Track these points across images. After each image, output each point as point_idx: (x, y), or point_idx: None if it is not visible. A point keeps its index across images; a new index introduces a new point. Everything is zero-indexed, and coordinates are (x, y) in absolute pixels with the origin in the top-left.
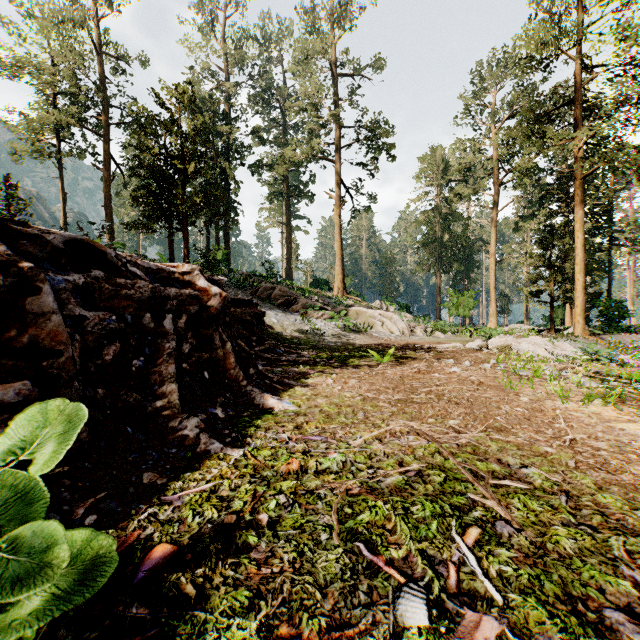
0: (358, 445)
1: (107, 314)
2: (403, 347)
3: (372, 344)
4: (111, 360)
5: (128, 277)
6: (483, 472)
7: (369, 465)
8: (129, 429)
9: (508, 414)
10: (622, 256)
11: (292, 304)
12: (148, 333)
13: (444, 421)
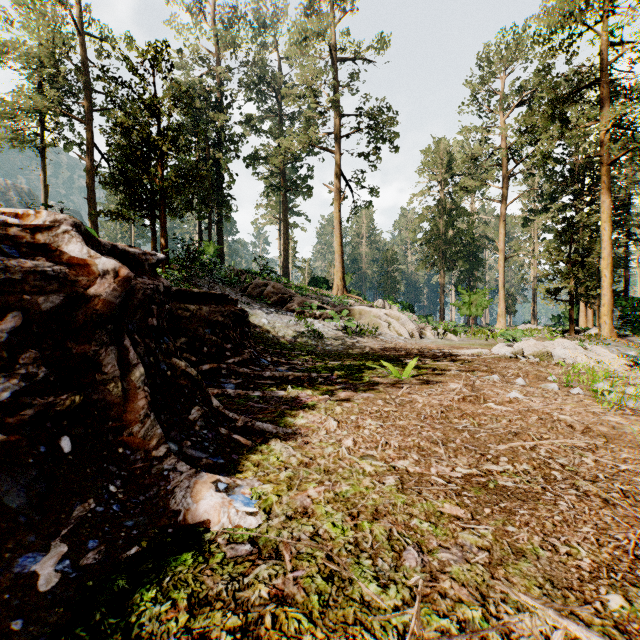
0: None
1: None
2: (418, 353)
3: (379, 349)
4: None
5: None
6: None
7: None
8: None
9: None
10: (632, 254)
11: (287, 302)
12: None
13: None
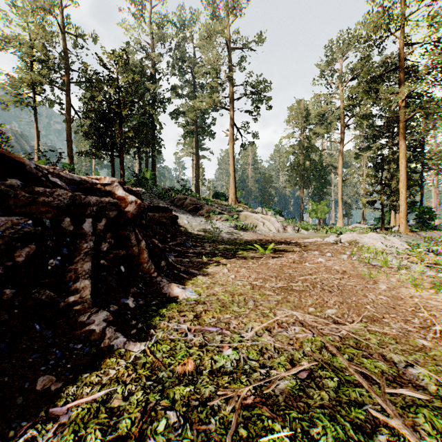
0: (250, 337)
1: (23, 219)
2: (279, 241)
3: (256, 239)
4: (25, 261)
5: (48, 186)
6: (376, 377)
7: (261, 363)
8: (37, 326)
9: (375, 303)
10: (429, 177)
11: (199, 210)
12: (67, 235)
13: (322, 310)
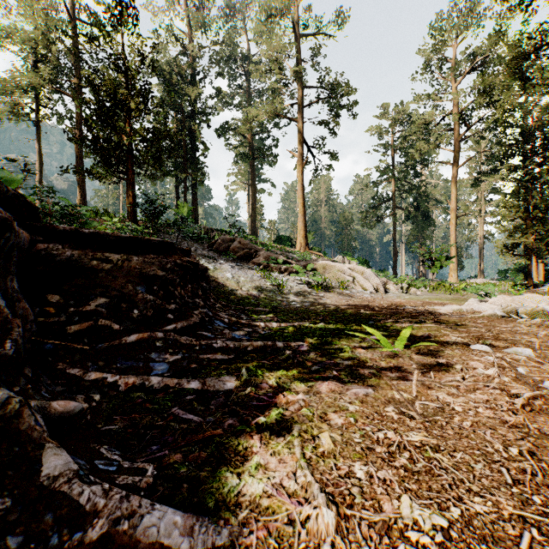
0: None
1: None
2: (392, 311)
3: (347, 305)
4: None
5: None
6: None
7: None
8: None
9: None
10: None
11: (252, 257)
12: None
13: None
